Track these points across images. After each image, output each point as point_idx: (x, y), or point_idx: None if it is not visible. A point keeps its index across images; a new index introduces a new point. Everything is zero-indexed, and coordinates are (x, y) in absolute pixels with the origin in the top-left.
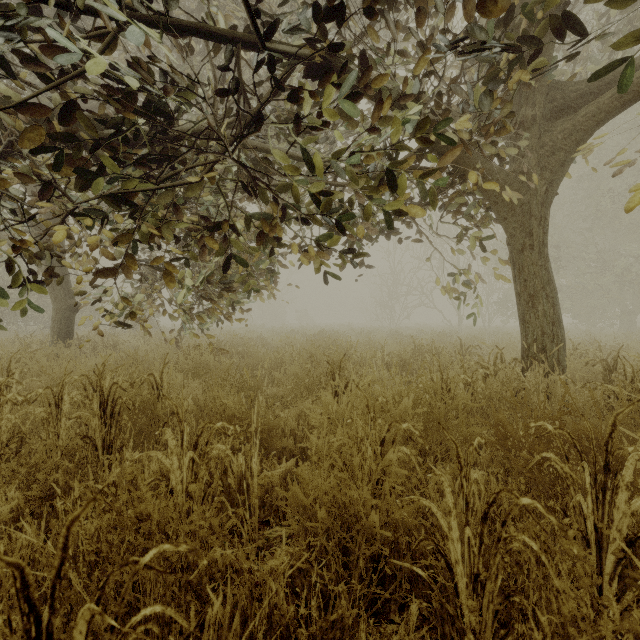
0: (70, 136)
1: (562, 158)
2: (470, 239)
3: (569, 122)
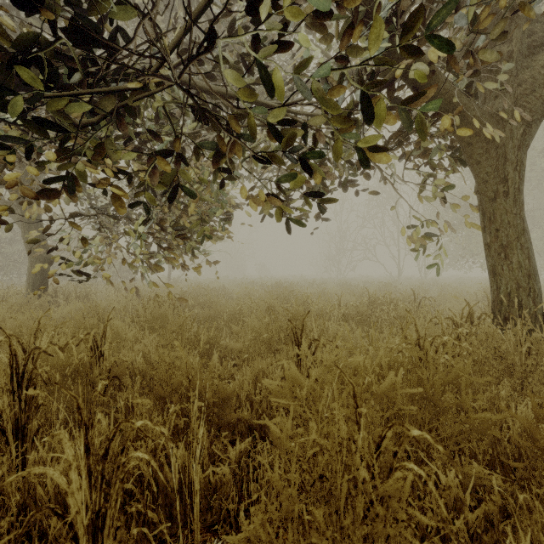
0: None
1: None
2: (433, 189)
3: None
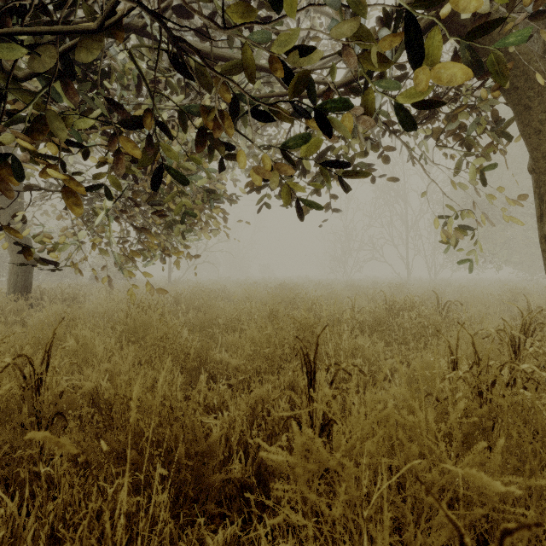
0: None
1: None
2: (472, 170)
3: None
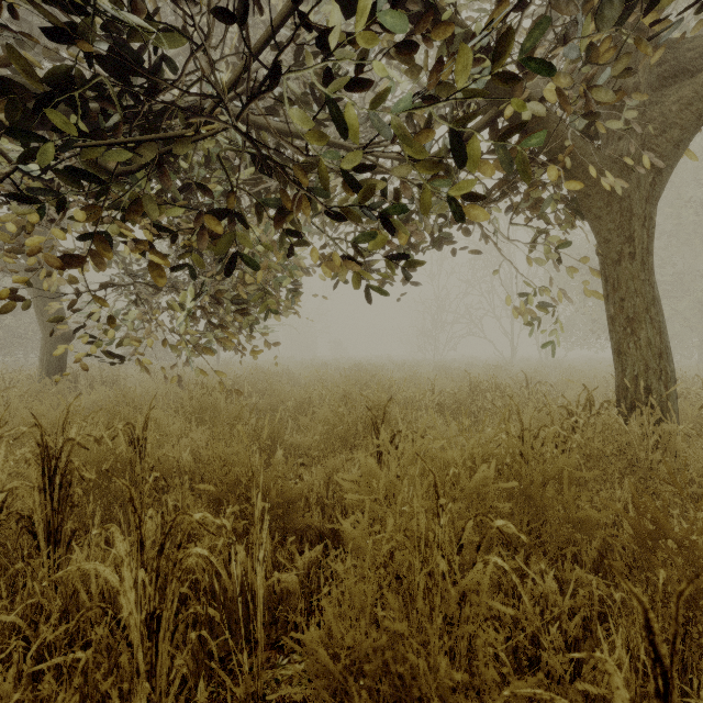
0: (7, 92)
1: (676, 137)
2: (546, 248)
3: (688, 88)
